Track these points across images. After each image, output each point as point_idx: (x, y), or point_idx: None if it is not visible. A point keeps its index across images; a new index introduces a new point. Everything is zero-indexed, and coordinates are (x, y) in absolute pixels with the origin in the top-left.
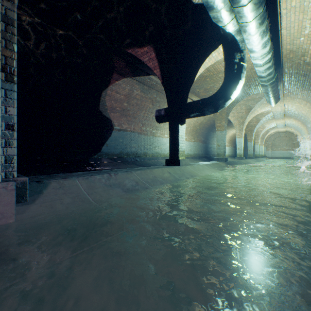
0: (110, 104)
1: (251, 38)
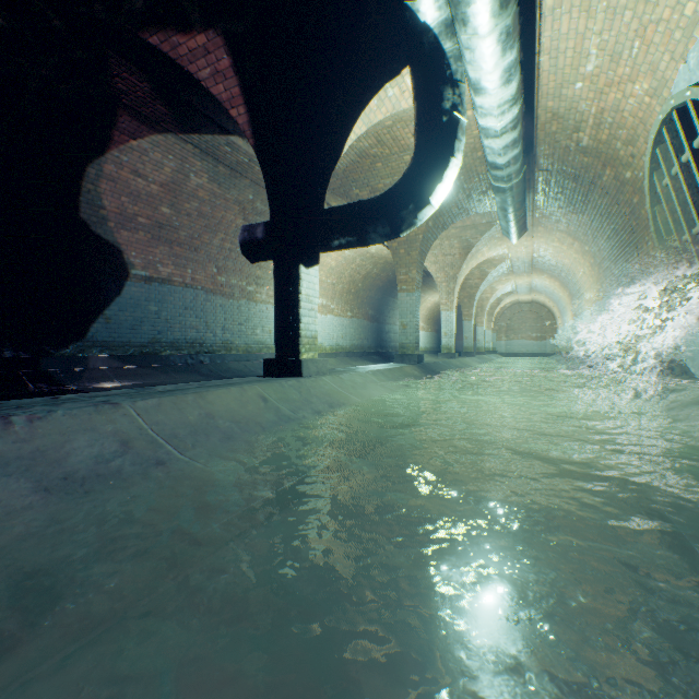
0: (117, 205)
1: (479, 45)
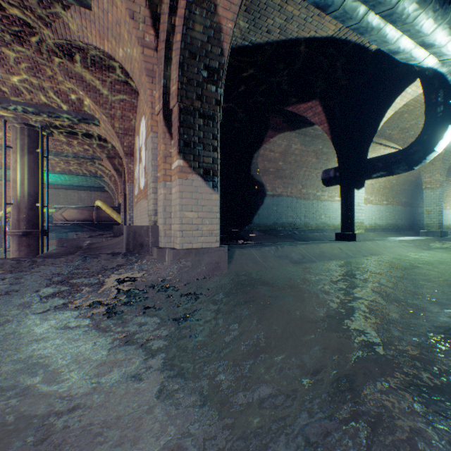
0: (262, 166)
1: None
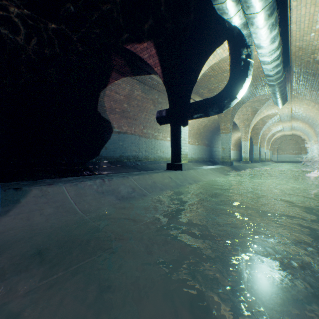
0: (109, 105)
1: (259, 31)
